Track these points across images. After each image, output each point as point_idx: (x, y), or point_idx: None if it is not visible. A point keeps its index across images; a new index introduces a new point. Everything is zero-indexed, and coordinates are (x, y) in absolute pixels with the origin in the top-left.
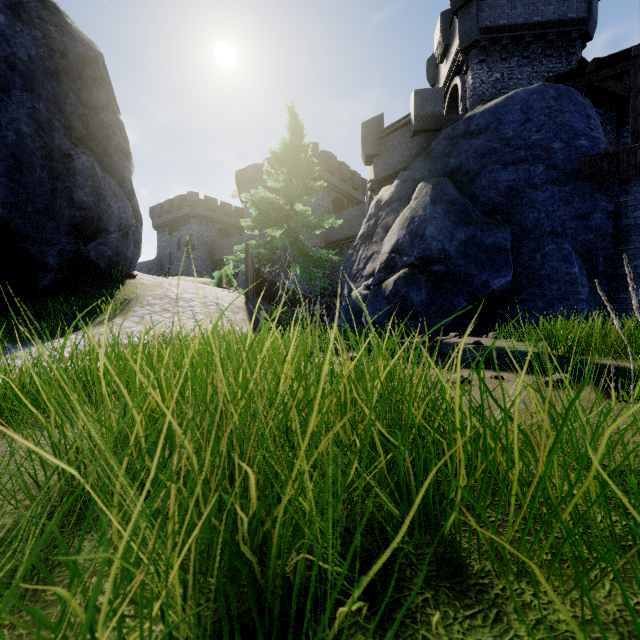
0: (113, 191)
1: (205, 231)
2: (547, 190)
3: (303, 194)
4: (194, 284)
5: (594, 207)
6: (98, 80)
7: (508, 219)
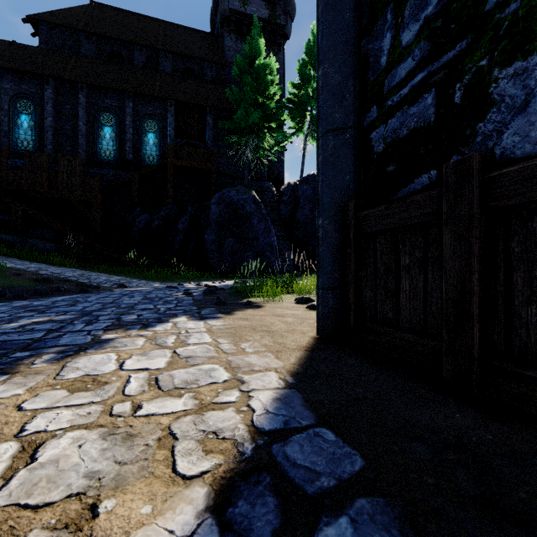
0: None
1: None
2: None
3: None
4: None
5: None
6: None
7: None
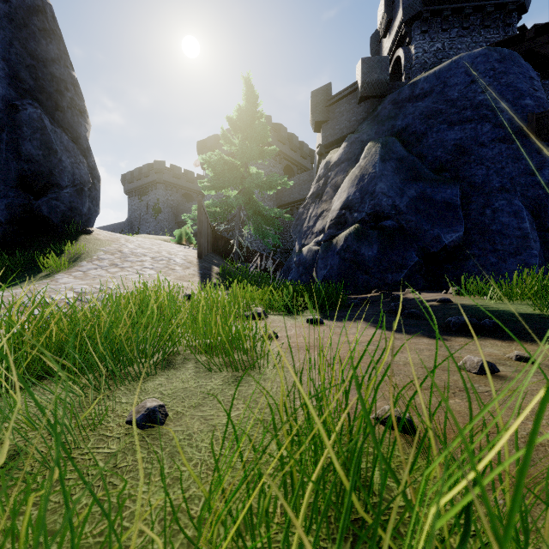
0: (65, 146)
1: (170, 196)
2: (495, 147)
3: (256, 156)
4: (152, 240)
5: (542, 163)
6: (47, 31)
7: (456, 176)
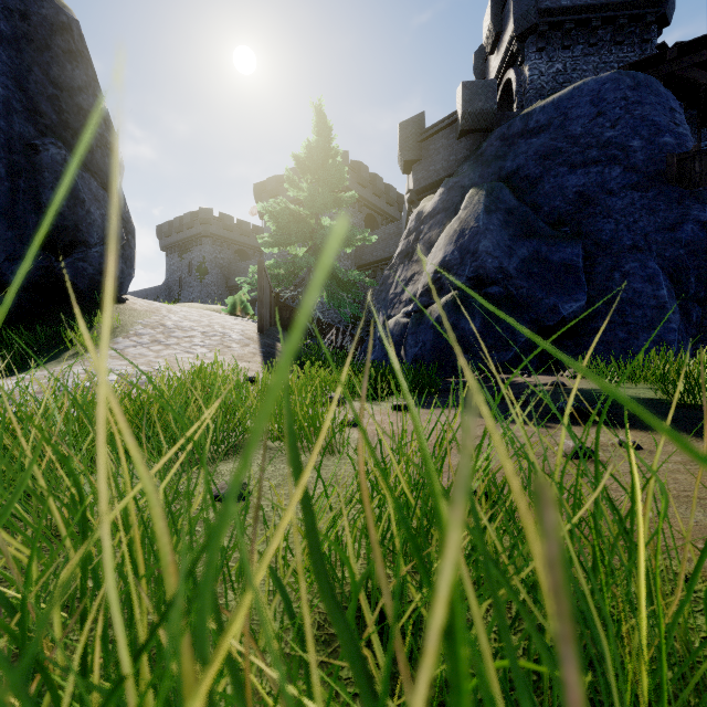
0: (94, 194)
1: (220, 253)
2: (626, 196)
3: (330, 205)
4: (200, 311)
5: (684, 216)
6: (73, 54)
7: (578, 231)
